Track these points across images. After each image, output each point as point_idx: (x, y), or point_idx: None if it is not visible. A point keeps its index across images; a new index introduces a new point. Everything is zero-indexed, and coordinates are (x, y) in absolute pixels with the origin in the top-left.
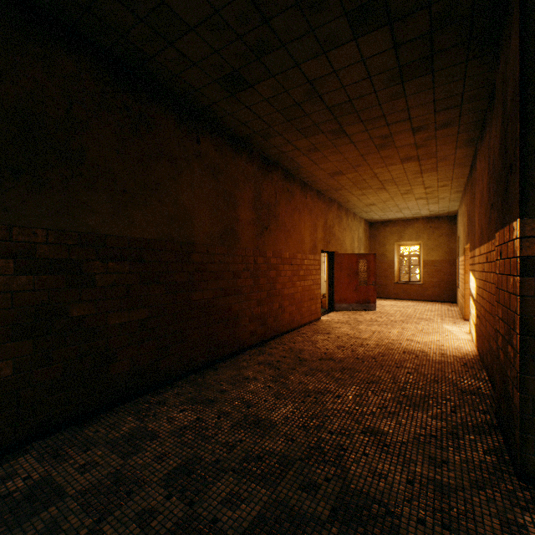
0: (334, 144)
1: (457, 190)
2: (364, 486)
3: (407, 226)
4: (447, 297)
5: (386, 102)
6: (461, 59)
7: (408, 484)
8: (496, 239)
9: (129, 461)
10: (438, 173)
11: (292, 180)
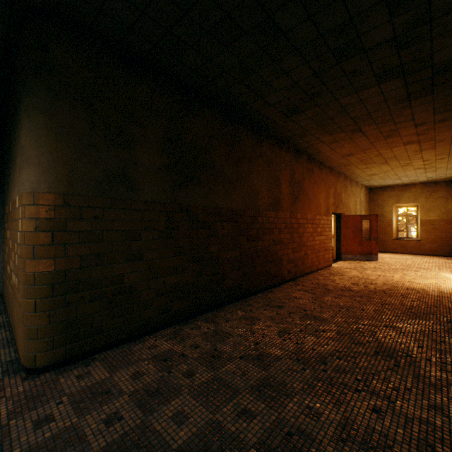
0: (351, 137)
1: None
2: (391, 346)
3: (405, 191)
4: (444, 251)
5: (395, 112)
6: None
7: (418, 348)
8: None
9: (252, 326)
10: (436, 150)
11: (312, 161)
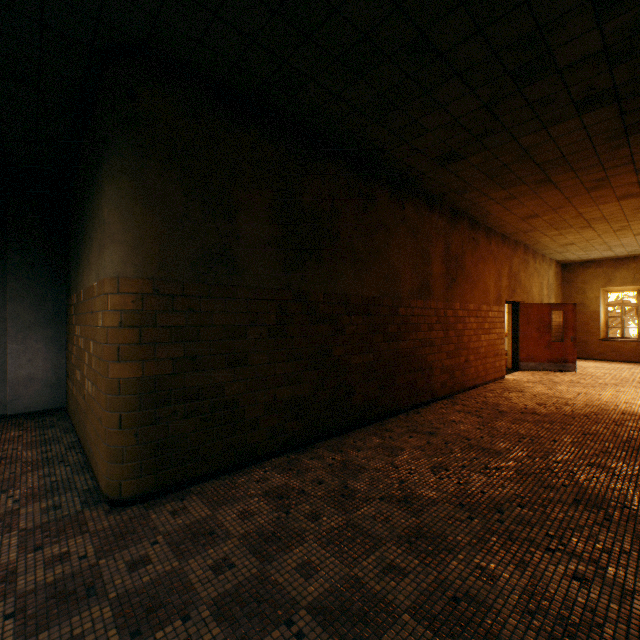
0: (535, 191)
1: None
2: (598, 492)
3: (618, 267)
4: None
5: (605, 153)
6: None
7: None
8: None
9: (394, 459)
10: None
11: (476, 227)
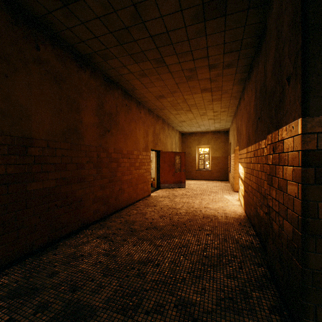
0: (158, 71)
1: (231, 114)
2: None
3: (203, 136)
4: (224, 177)
5: (193, 38)
6: (245, 6)
7: None
8: (269, 139)
9: None
10: (222, 102)
11: (130, 98)
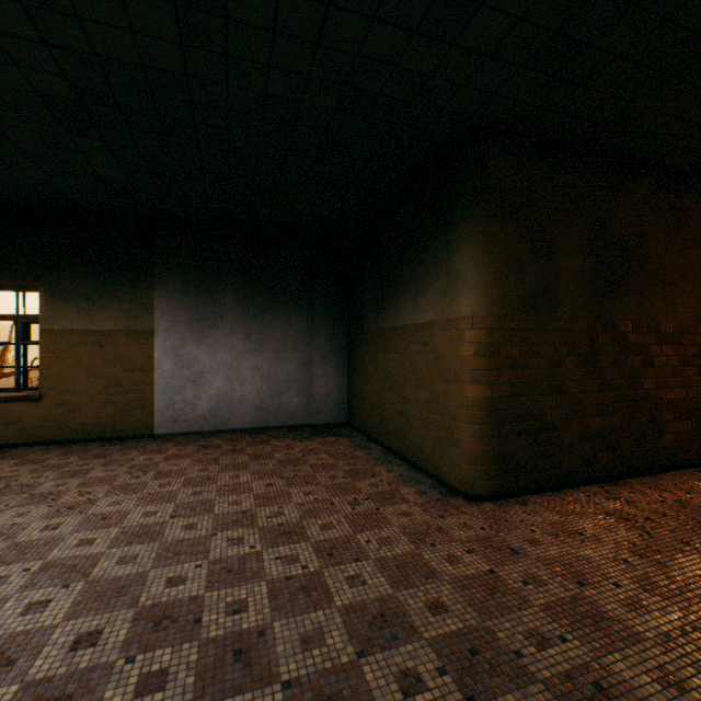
0: None
1: None
2: None
3: None
4: None
5: None
6: None
7: None
8: None
9: None
10: None
11: None
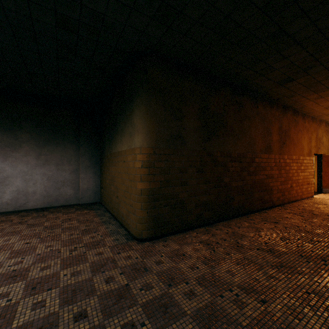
0: None
1: None
2: None
3: None
4: None
5: None
6: None
7: None
8: None
9: (259, 233)
10: None
11: (296, 114)
